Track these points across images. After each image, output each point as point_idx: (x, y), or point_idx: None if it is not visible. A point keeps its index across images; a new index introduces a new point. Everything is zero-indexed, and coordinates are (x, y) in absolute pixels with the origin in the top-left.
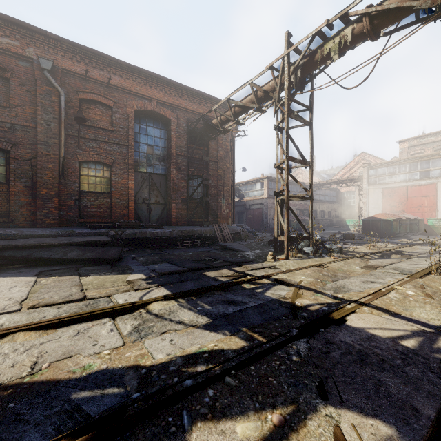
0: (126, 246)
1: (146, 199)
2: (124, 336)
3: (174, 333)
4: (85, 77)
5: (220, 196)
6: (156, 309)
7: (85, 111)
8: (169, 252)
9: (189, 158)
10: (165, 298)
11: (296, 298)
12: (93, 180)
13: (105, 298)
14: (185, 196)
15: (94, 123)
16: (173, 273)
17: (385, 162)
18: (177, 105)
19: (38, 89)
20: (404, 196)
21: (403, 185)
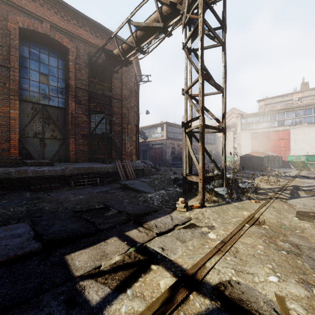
0: None
1: (39, 133)
2: None
3: None
4: None
5: (124, 133)
6: None
7: None
8: (53, 196)
9: (91, 92)
10: None
11: None
12: None
13: None
14: (86, 132)
15: None
16: None
17: (253, 113)
18: (76, 35)
19: None
20: (267, 138)
21: (266, 130)
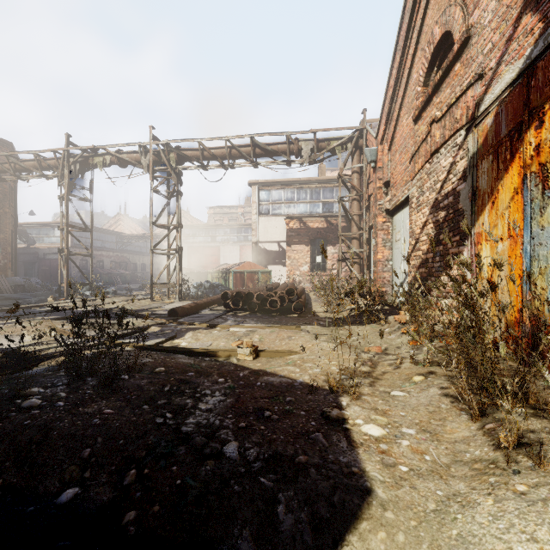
0: None
1: None
2: None
3: None
4: None
5: None
6: None
7: None
8: None
9: None
10: None
11: None
12: None
13: None
14: None
15: None
16: None
17: (190, 225)
18: None
19: None
20: (202, 254)
21: (201, 245)
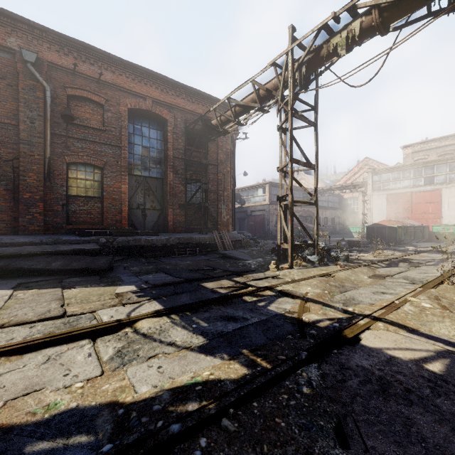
0: (118, 254)
1: (141, 204)
2: (103, 363)
3: (164, 357)
4: (74, 72)
5: (220, 201)
6: (144, 328)
7: (74, 109)
8: (165, 261)
9: (187, 161)
10: (155, 314)
11: (303, 312)
12: (82, 184)
13: (87, 314)
14: (183, 201)
15: (84, 122)
16: (168, 285)
17: (389, 168)
18: (174, 105)
19: (21, 83)
20: (409, 202)
21: (407, 191)
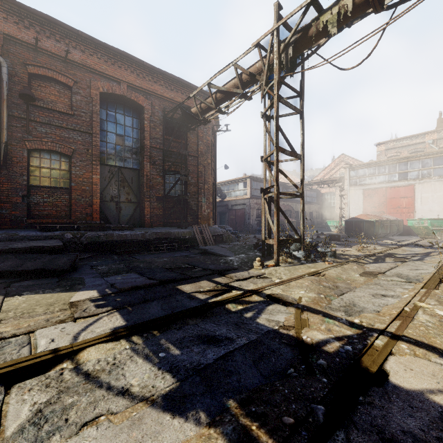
0: (88, 251)
1: (115, 196)
2: (3, 441)
3: (106, 423)
4: (36, 47)
5: (200, 194)
6: (90, 361)
7: (37, 90)
8: (139, 258)
9: (166, 152)
10: (111, 336)
11: (301, 327)
12: (47, 173)
13: (21, 336)
14: (161, 194)
15: (48, 104)
16: (138, 289)
17: (366, 164)
18: (151, 91)
19: None
20: (384, 197)
21: (383, 186)
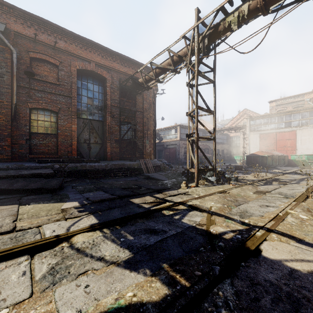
0: (69, 177)
1: (87, 139)
2: (35, 282)
3: (92, 274)
4: (35, 40)
5: (145, 137)
6: (79, 242)
7: (35, 68)
8: (104, 181)
9: (121, 109)
10: (90, 228)
11: (210, 224)
12: (42, 124)
13: (34, 228)
14: (118, 138)
15: (43, 78)
16: (104, 201)
17: (261, 116)
18: (111, 67)
19: None
20: (274, 139)
21: (273, 131)
